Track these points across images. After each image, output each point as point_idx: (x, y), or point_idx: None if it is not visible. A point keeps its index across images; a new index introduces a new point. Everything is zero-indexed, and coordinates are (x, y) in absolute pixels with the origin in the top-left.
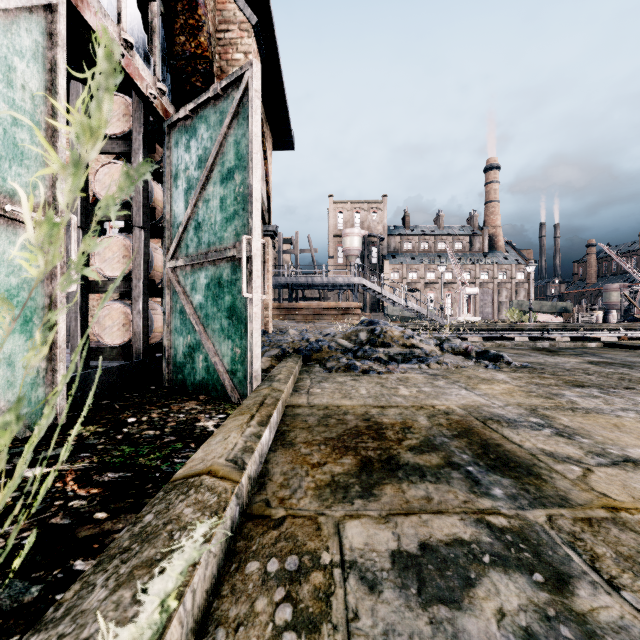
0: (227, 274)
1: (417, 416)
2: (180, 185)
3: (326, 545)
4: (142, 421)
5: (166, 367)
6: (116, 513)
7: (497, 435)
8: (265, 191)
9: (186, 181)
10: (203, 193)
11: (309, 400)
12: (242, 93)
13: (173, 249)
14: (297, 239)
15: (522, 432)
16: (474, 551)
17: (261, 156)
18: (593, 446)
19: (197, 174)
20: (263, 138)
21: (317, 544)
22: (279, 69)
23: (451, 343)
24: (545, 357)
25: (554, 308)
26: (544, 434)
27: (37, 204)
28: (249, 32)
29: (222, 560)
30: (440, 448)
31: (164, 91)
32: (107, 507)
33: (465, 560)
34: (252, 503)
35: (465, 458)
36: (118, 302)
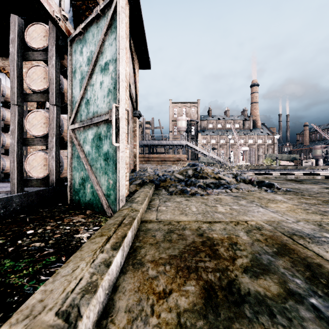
0: (104, 131)
1: (237, 231)
2: (77, 77)
3: None
4: (37, 233)
5: (69, 191)
6: None
7: (310, 252)
8: (134, 91)
9: (80, 74)
10: (90, 80)
11: (157, 216)
12: (113, 10)
13: (72, 117)
14: (153, 121)
15: (328, 249)
16: None
17: (132, 71)
18: None
19: (86, 68)
20: (133, 61)
21: None
22: (141, 19)
23: (242, 176)
24: (297, 185)
25: (289, 158)
26: None
27: None
28: None
29: None
30: (271, 269)
31: (66, 17)
32: None
33: None
34: None
35: (300, 284)
36: (41, 151)
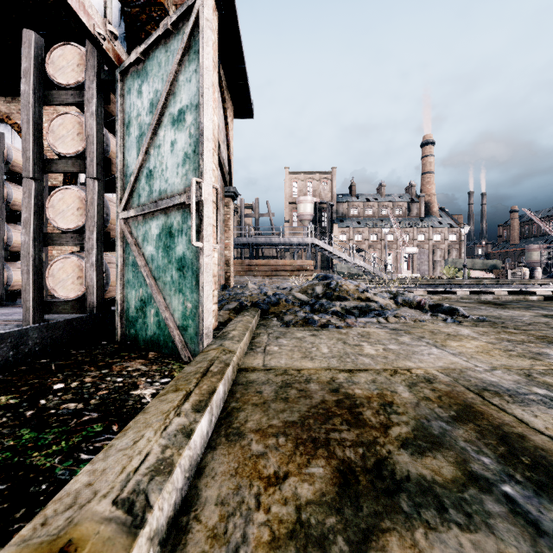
0: (178, 223)
1: (394, 385)
2: (132, 133)
3: None
4: (69, 388)
5: (119, 321)
6: None
7: (509, 417)
8: (226, 154)
9: (138, 128)
10: (154, 138)
11: (265, 361)
12: (193, 25)
13: (125, 199)
14: (257, 204)
15: (538, 412)
16: None
17: (222, 121)
18: None
19: (148, 119)
20: (224, 104)
21: None
22: (238, 35)
23: (405, 296)
24: (496, 310)
25: (485, 265)
26: None
27: None
28: None
29: None
30: (444, 443)
31: (115, 35)
32: None
33: None
34: None
35: (489, 464)
36: (72, 255)
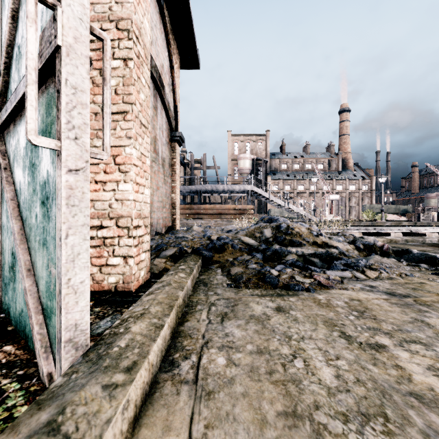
0: (41, 117)
1: None
2: (6, 2)
3: None
4: None
5: None
6: None
7: None
8: (172, 99)
9: None
10: None
11: None
12: None
13: None
14: (205, 159)
15: None
16: None
17: (167, 64)
18: None
19: None
20: (169, 46)
21: None
22: None
23: (365, 241)
24: None
25: (397, 210)
26: None
27: None
28: None
29: None
30: None
31: None
32: None
33: None
34: None
35: None
36: None
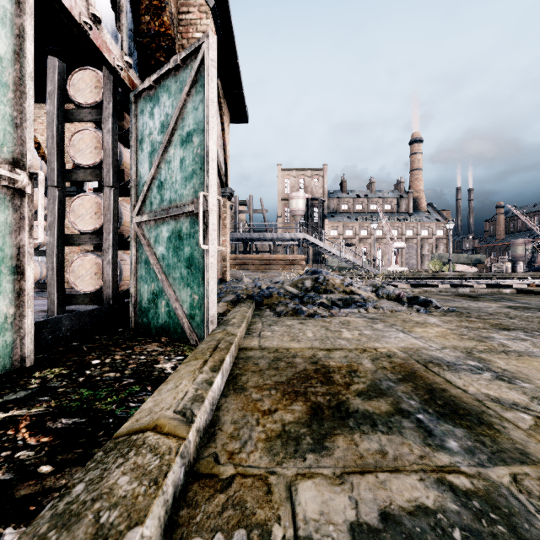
0: (186, 228)
1: (361, 359)
2: (145, 148)
3: (277, 514)
4: (105, 363)
5: (133, 311)
6: (61, 466)
7: (440, 379)
8: (223, 158)
9: (150, 145)
10: (165, 155)
11: (260, 343)
12: (199, 63)
13: (139, 206)
14: (251, 201)
15: (463, 376)
16: (441, 523)
17: (219, 127)
18: (536, 391)
19: (160, 138)
20: (221, 112)
21: (267, 513)
22: (235, 50)
23: (385, 290)
24: (468, 302)
25: (470, 260)
26: (485, 378)
27: (5, 160)
28: (207, 14)
29: (160, 537)
30: (387, 393)
31: (130, 64)
32: (54, 459)
33: (433, 536)
34: (200, 458)
35: (413, 404)
36: (90, 253)
